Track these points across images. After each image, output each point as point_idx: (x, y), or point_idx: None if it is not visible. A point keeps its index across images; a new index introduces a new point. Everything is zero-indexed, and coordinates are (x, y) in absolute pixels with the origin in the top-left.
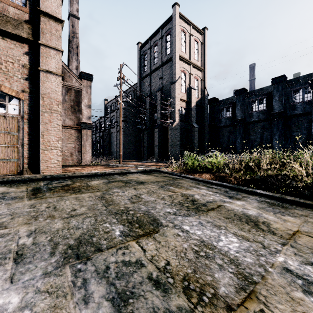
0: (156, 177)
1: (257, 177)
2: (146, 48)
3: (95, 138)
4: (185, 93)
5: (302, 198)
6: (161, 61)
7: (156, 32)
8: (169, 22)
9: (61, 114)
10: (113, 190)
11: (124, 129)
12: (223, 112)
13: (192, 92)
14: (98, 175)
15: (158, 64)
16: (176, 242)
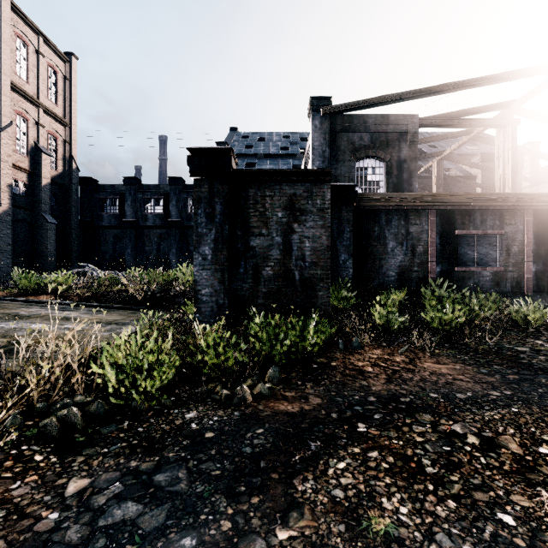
0: None
1: (101, 293)
2: None
3: None
4: (27, 155)
5: (128, 305)
6: None
7: None
8: None
9: None
10: None
11: None
12: (106, 204)
13: (43, 158)
14: None
15: None
16: None
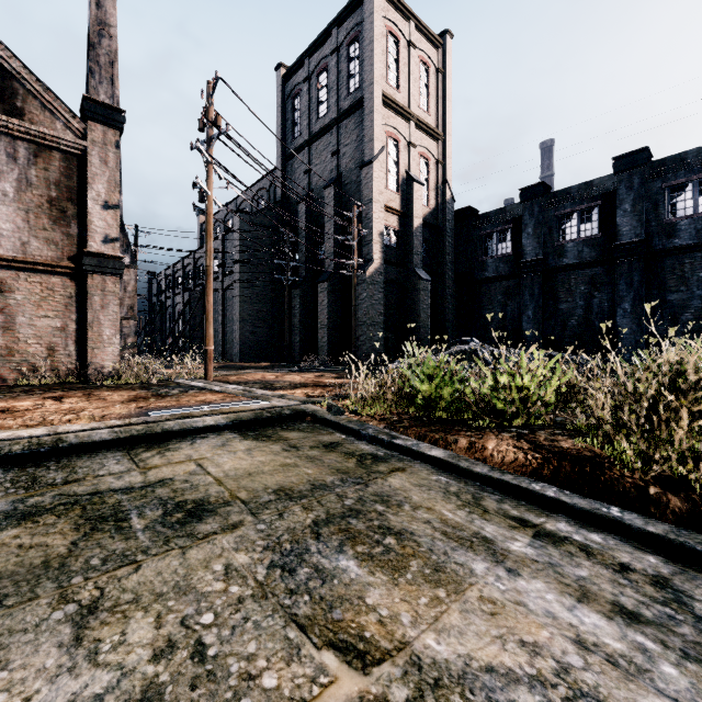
0: (289, 458)
1: None
2: (300, 79)
3: (173, 306)
4: (397, 191)
5: None
6: (335, 109)
7: (324, 36)
8: (357, 9)
9: (14, 225)
10: None
11: (242, 284)
12: (490, 243)
13: (415, 189)
14: (7, 457)
15: (329, 119)
16: None
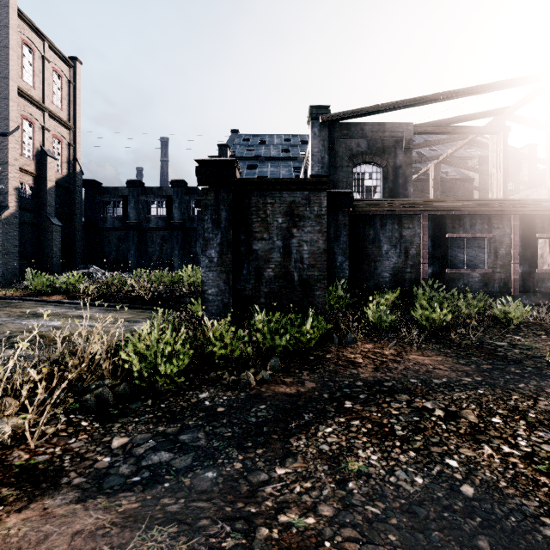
0: None
1: (110, 293)
2: None
3: None
4: (33, 159)
5: (136, 304)
6: None
7: None
8: None
9: None
10: None
11: None
12: (109, 206)
13: (49, 161)
14: None
15: None
16: (16, 327)
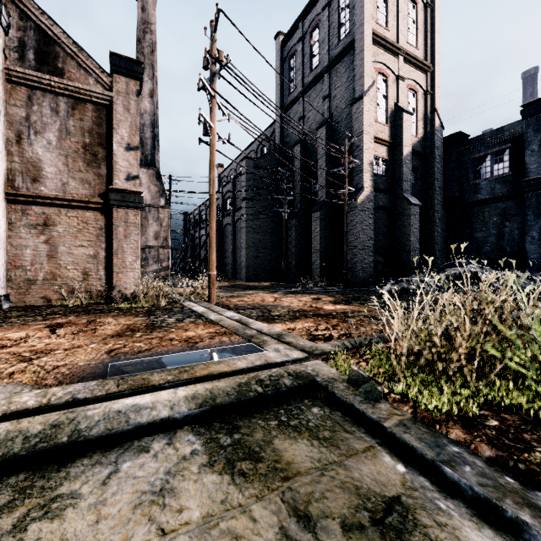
0: None
1: None
2: (295, 41)
3: (199, 238)
4: (386, 123)
5: None
6: (326, 58)
7: None
8: None
9: (57, 168)
10: None
11: (248, 217)
12: (483, 165)
13: (404, 119)
14: None
15: (321, 68)
16: None
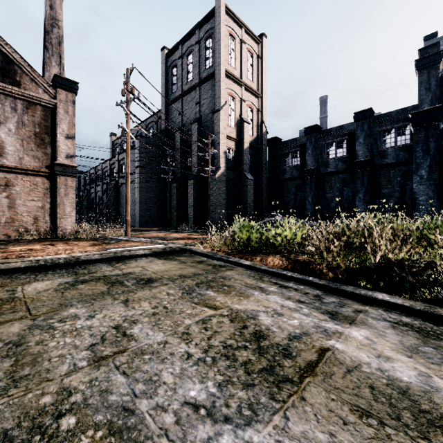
0: (182, 266)
1: (369, 265)
2: (176, 57)
3: (95, 193)
4: (234, 127)
5: None
6: (198, 77)
7: (191, 33)
8: (211, 19)
9: (15, 148)
10: (68, 311)
11: (141, 180)
12: (288, 158)
13: (244, 126)
14: (58, 265)
15: (194, 82)
16: None
